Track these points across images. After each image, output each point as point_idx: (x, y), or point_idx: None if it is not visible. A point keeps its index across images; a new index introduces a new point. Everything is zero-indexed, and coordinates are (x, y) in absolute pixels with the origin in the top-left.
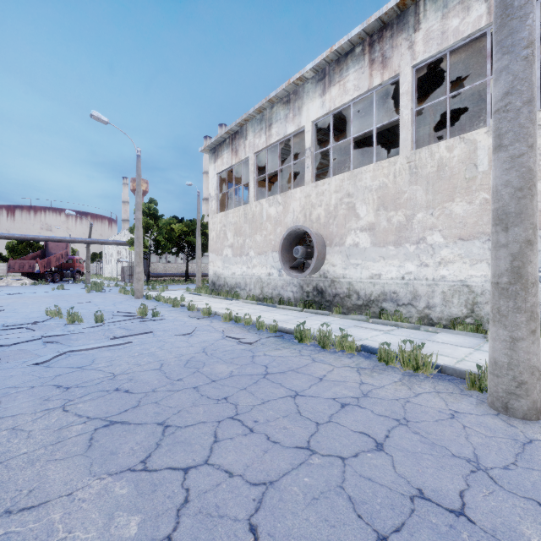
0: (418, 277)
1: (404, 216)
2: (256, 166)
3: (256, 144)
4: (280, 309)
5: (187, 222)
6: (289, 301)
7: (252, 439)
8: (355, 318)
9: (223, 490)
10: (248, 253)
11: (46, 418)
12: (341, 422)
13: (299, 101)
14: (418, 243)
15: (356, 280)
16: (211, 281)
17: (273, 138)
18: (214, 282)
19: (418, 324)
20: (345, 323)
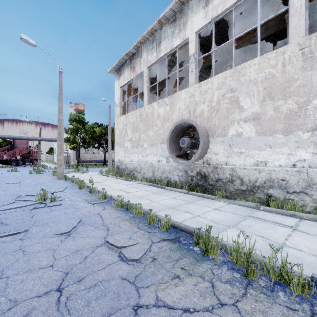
0: (314, 165)
1: (295, 104)
2: (149, 78)
3: (149, 60)
4: (168, 191)
5: (104, 127)
6: (175, 183)
7: None
8: (243, 204)
9: None
10: (142, 145)
11: None
12: None
13: (184, 17)
14: (313, 129)
15: (239, 167)
16: (116, 166)
17: (162, 52)
18: (118, 167)
19: (315, 213)
20: (236, 210)
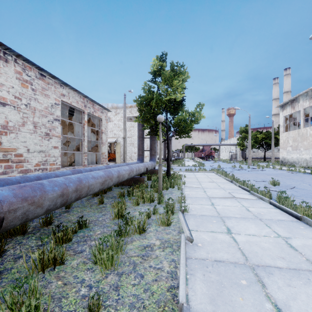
0: None
1: None
2: (304, 114)
3: (304, 105)
4: None
5: (264, 133)
6: None
7: (291, 177)
8: None
9: (286, 177)
10: (299, 149)
11: (259, 174)
12: (308, 178)
13: None
14: None
15: None
16: (280, 160)
17: None
18: (282, 161)
19: None
20: None
